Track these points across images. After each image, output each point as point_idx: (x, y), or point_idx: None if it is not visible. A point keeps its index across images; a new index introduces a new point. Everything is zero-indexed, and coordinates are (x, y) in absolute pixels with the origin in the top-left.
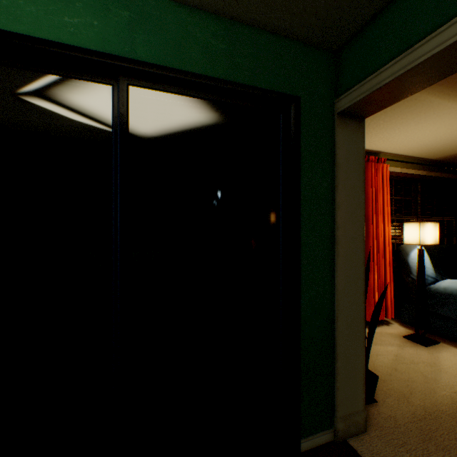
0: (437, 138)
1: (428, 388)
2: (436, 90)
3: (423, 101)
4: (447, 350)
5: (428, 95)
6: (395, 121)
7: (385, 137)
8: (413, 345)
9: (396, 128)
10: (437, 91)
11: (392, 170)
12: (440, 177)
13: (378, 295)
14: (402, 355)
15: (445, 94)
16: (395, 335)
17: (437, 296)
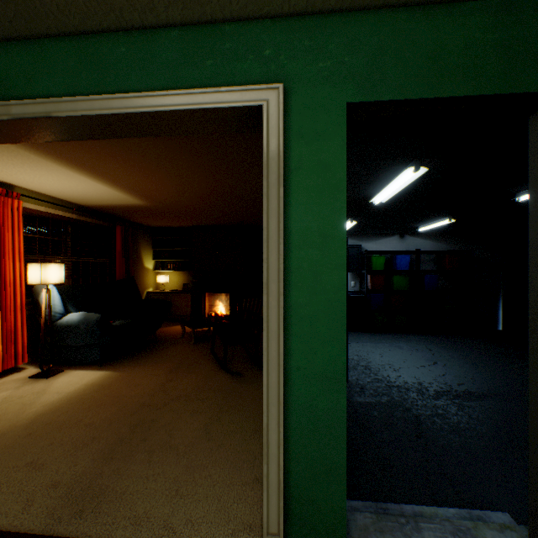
0: (68, 187)
1: (20, 412)
2: (25, 147)
3: (20, 152)
4: (67, 374)
5: (20, 149)
6: (5, 160)
7: (7, 172)
8: (35, 381)
9: (13, 167)
10: (26, 148)
11: (34, 207)
12: (93, 223)
13: (5, 343)
14: (14, 395)
15: (38, 154)
16: (23, 378)
17: (63, 330)
